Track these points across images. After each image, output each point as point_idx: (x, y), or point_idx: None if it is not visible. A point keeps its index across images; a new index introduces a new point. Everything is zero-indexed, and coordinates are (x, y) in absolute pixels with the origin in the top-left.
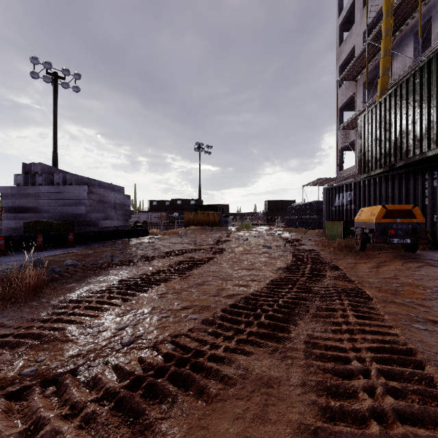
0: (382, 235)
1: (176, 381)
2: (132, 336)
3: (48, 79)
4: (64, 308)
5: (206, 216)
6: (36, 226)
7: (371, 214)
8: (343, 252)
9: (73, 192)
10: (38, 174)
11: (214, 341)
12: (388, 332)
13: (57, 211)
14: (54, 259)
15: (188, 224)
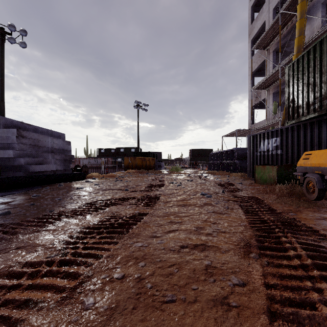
0: None
1: None
2: None
3: None
4: None
5: (143, 161)
6: None
7: None
8: (293, 201)
9: (1, 136)
10: None
11: None
12: None
13: None
14: None
15: (127, 167)
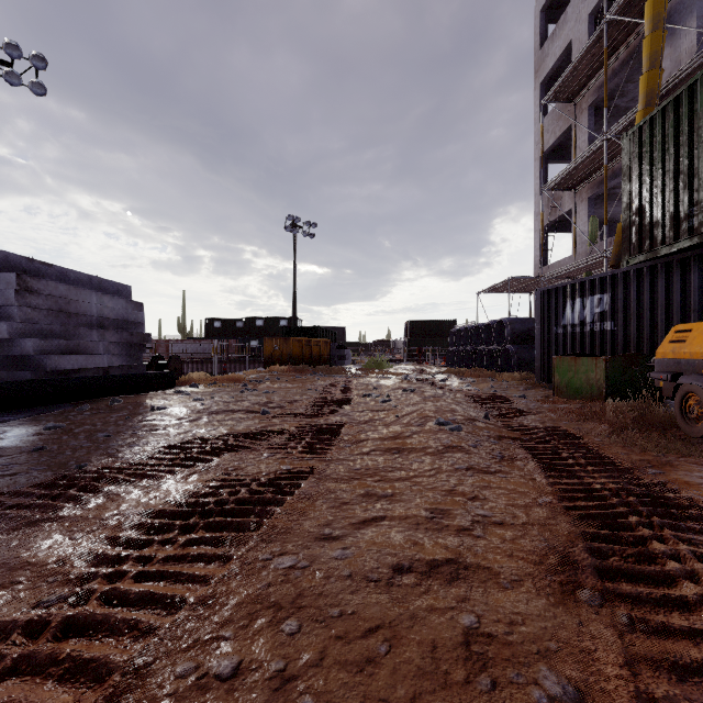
0: None
1: None
2: None
3: None
4: None
5: (304, 347)
6: None
7: None
8: (651, 439)
9: None
10: None
11: None
12: None
13: None
14: None
15: (271, 360)
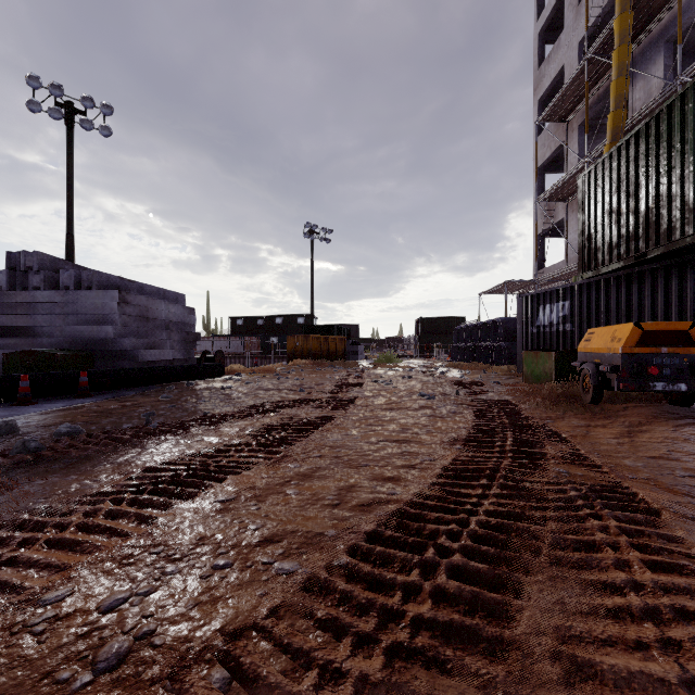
0: (634, 376)
1: None
2: (129, 634)
3: (57, 114)
4: (1, 545)
5: (322, 343)
6: (25, 359)
7: (612, 339)
8: (560, 405)
9: (93, 302)
10: (33, 271)
11: (330, 656)
12: None
13: (66, 335)
14: (42, 421)
15: (293, 355)
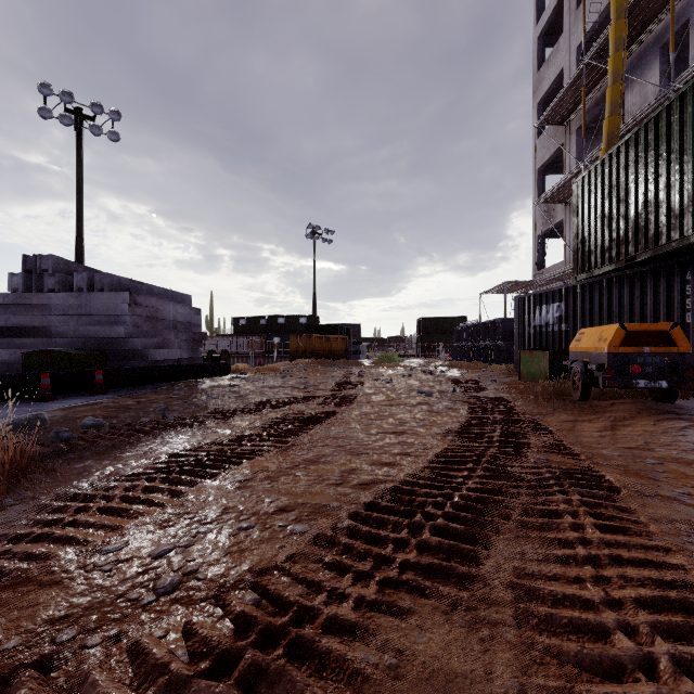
0: (619, 373)
1: (256, 687)
2: (178, 572)
3: (67, 120)
4: (60, 512)
5: (324, 343)
6: (43, 358)
7: (599, 339)
8: (551, 402)
9: (106, 303)
10: (48, 274)
11: (336, 585)
12: (666, 563)
13: (80, 335)
14: (66, 415)
15: (296, 355)
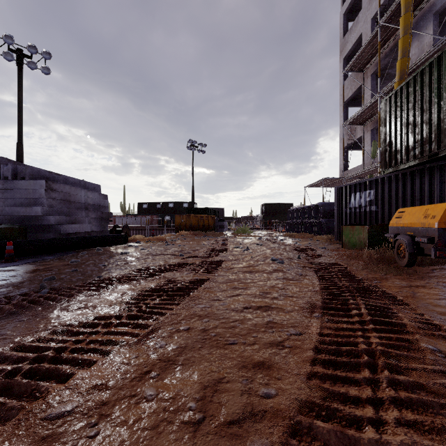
0: None
1: None
2: None
3: (10, 57)
4: None
5: (199, 220)
6: None
7: (425, 216)
8: (381, 267)
9: (26, 189)
10: None
11: None
12: None
13: (6, 213)
14: None
15: (179, 228)
